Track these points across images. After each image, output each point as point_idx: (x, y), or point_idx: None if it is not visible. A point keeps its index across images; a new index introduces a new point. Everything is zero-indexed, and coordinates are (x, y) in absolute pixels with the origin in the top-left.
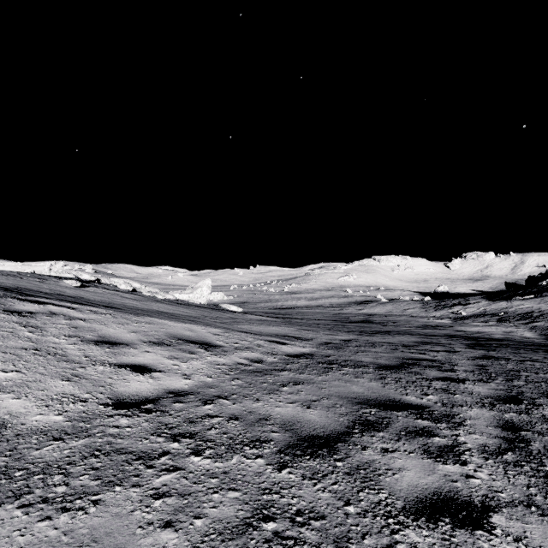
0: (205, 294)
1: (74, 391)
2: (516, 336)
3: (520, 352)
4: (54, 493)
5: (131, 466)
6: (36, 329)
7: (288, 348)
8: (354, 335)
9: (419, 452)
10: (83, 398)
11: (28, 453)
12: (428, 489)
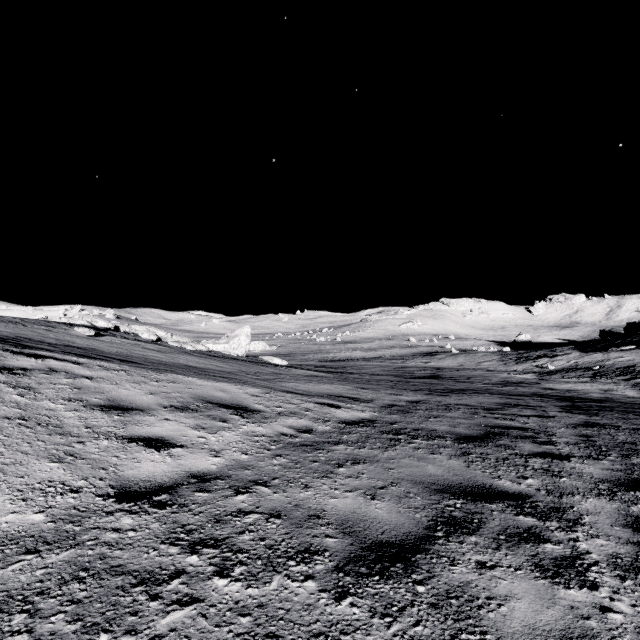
0: (244, 345)
1: (65, 477)
2: (617, 396)
3: (629, 417)
4: None
5: (128, 596)
6: (28, 390)
7: (344, 413)
8: (422, 394)
9: (529, 568)
10: (76, 487)
11: None
12: (551, 632)
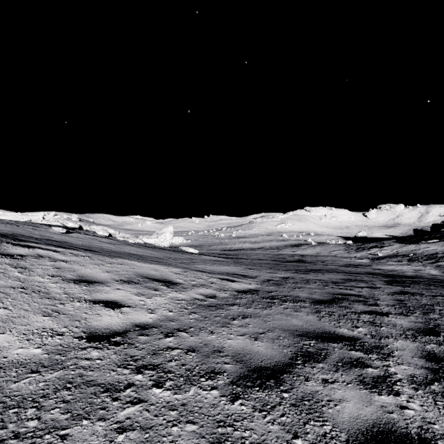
0: (168, 239)
1: (53, 326)
2: (424, 274)
3: (431, 288)
4: (26, 428)
5: (98, 398)
6: (24, 269)
7: (237, 285)
8: (291, 273)
9: (356, 383)
10: (60, 332)
11: (7, 386)
12: (368, 420)
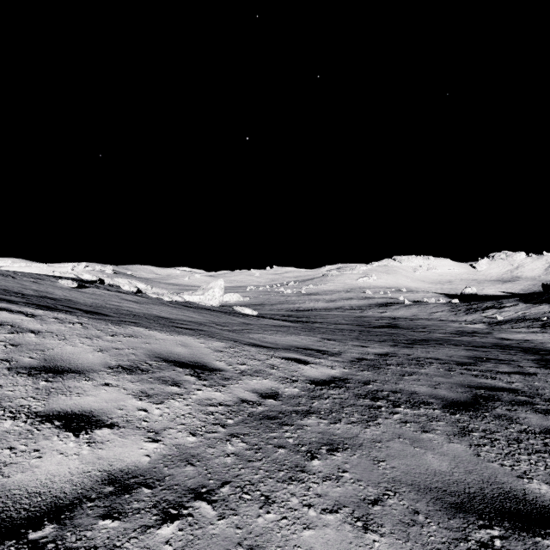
0: (217, 296)
1: None
2: None
3: None
4: None
5: None
6: None
7: (313, 370)
8: (388, 346)
9: None
10: None
11: None
12: None
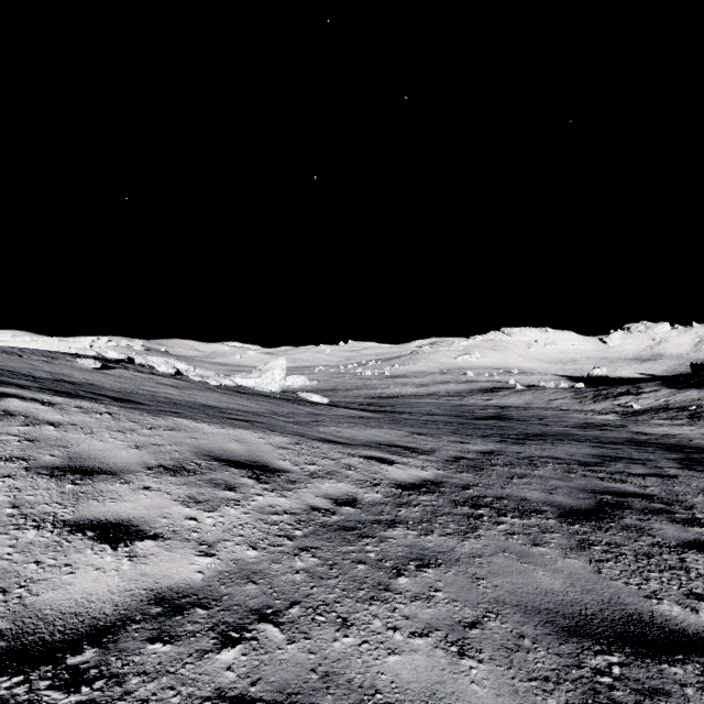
0: (278, 379)
1: None
2: None
3: None
4: None
5: None
6: None
7: (399, 472)
8: (494, 442)
9: None
10: None
11: None
12: None
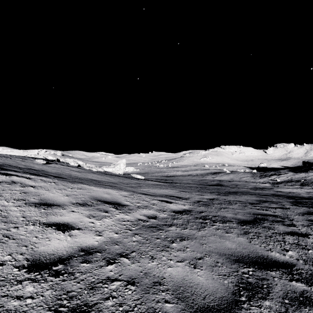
0: (122, 168)
1: None
2: None
3: None
4: None
5: None
6: None
7: (174, 206)
8: (215, 195)
9: None
10: (2, 261)
11: None
12: None
